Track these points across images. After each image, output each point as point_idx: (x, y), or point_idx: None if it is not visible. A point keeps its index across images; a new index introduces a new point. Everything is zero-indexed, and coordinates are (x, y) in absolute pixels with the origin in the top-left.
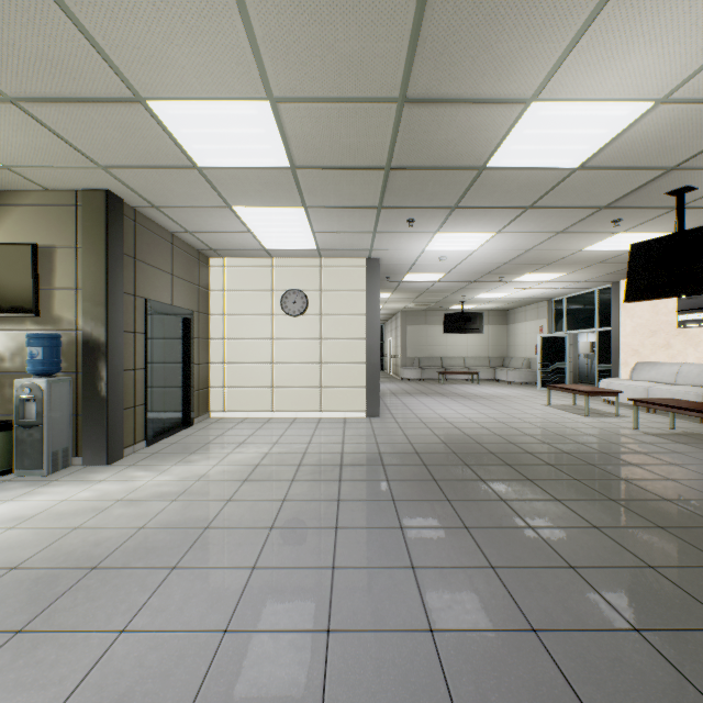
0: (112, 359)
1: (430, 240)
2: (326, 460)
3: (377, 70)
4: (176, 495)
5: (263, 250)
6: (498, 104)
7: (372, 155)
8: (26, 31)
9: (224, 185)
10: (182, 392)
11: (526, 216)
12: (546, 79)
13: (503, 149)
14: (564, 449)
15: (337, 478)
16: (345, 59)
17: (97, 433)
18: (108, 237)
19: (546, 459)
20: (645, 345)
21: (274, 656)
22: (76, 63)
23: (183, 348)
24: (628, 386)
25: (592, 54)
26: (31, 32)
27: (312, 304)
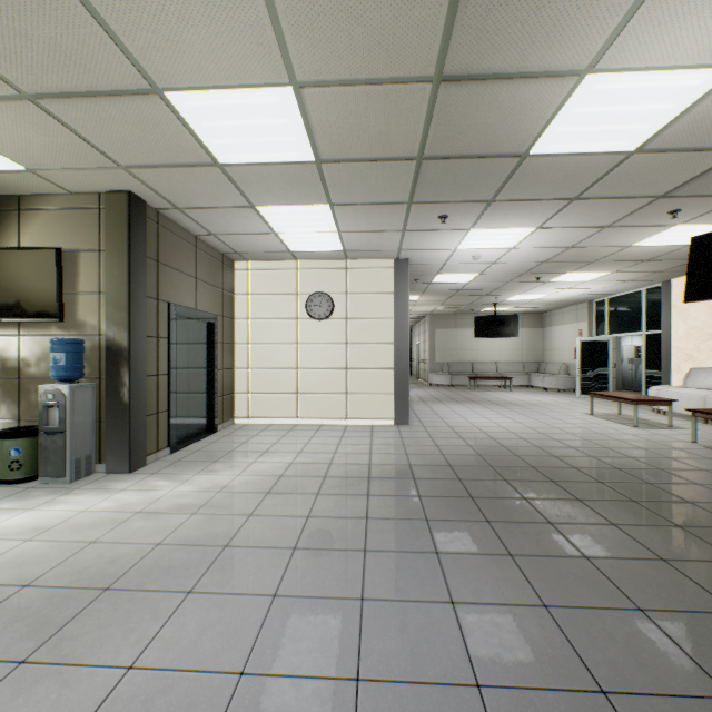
0: (135, 365)
1: (462, 237)
2: (353, 472)
3: (410, 44)
4: (196, 508)
5: (287, 252)
6: (547, 79)
7: (403, 144)
8: (37, 18)
9: (247, 182)
10: (206, 398)
11: (571, 209)
12: (606, 45)
13: (550, 132)
14: (614, 465)
15: (365, 492)
16: (375, 33)
17: (119, 440)
18: (130, 240)
19: (595, 476)
20: (701, 349)
21: (295, 709)
22: (90, 52)
23: (208, 353)
24: (682, 394)
25: (664, 10)
26: (42, 19)
27: (338, 308)
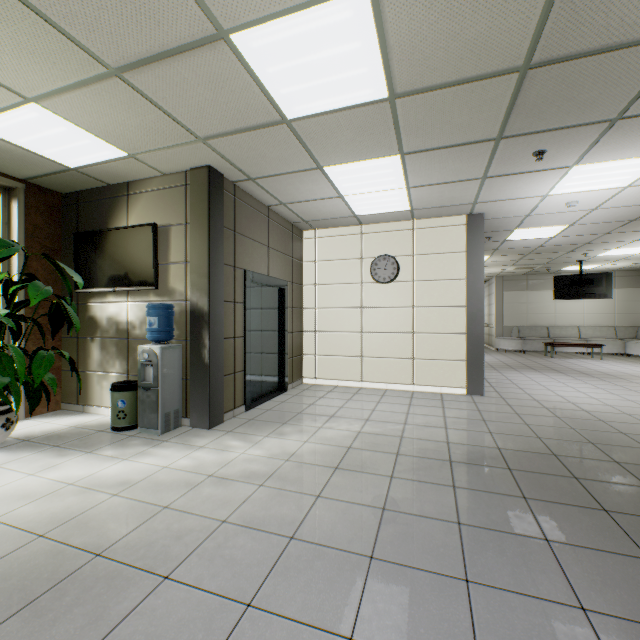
0: (214, 328)
1: (559, 179)
2: (429, 451)
3: None
4: (263, 478)
5: (352, 217)
6: None
7: (505, 49)
8: None
9: (314, 139)
10: (278, 359)
11: None
12: None
13: None
14: None
15: (449, 482)
16: None
17: (201, 397)
18: (210, 211)
19: None
20: None
21: None
22: None
23: (279, 317)
24: None
25: None
26: None
27: (403, 270)
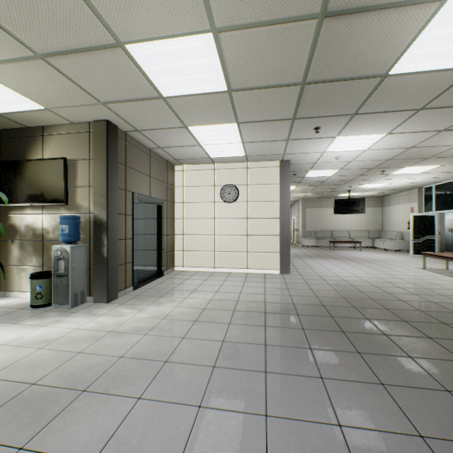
0: (111, 232)
1: (330, 143)
2: (253, 308)
3: None
4: (147, 330)
5: (208, 158)
6: (412, 6)
7: (291, 73)
8: None
9: (181, 109)
10: (157, 254)
11: (416, 118)
12: None
13: (408, 54)
14: (452, 309)
15: (263, 324)
16: None
17: (101, 281)
18: (108, 152)
19: (438, 318)
20: None
21: None
22: (75, 18)
23: (157, 225)
24: None
25: None
26: None
27: (241, 194)
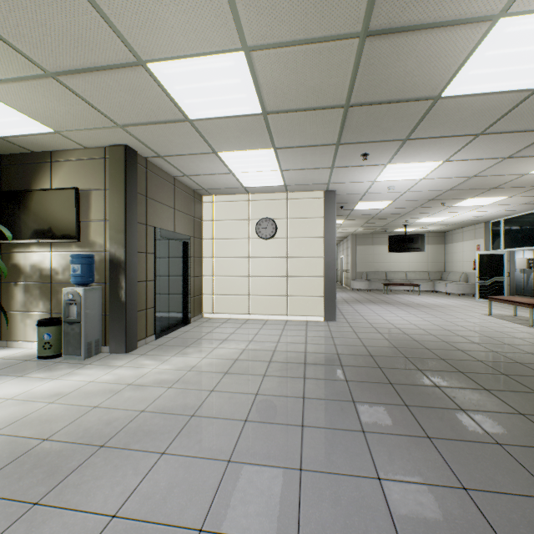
0: (129, 273)
1: (380, 171)
2: (292, 358)
3: (341, 4)
4: (171, 383)
5: (241, 188)
6: (461, 26)
7: (333, 94)
8: (52, 10)
9: (210, 133)
10: (182, 298)
11: (475, 144)
12: None
13: (461, 76)
14: (515, 359)
15: (302, 376)
16: None
17: (118, 329)
18: (126, 181)
19: (499, 368)
20: None
21: None
22: (91, 35)
23: (183, 265)
24: None
25: None
26: (56, 11)
27: (280, 229)
